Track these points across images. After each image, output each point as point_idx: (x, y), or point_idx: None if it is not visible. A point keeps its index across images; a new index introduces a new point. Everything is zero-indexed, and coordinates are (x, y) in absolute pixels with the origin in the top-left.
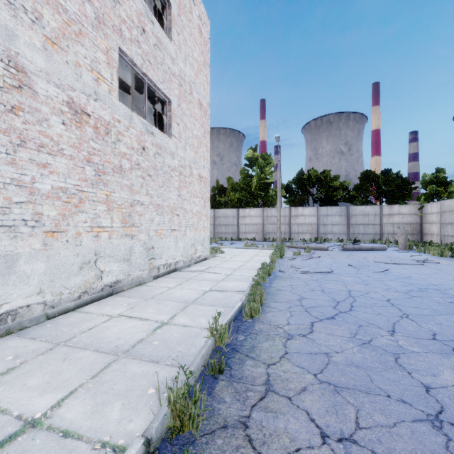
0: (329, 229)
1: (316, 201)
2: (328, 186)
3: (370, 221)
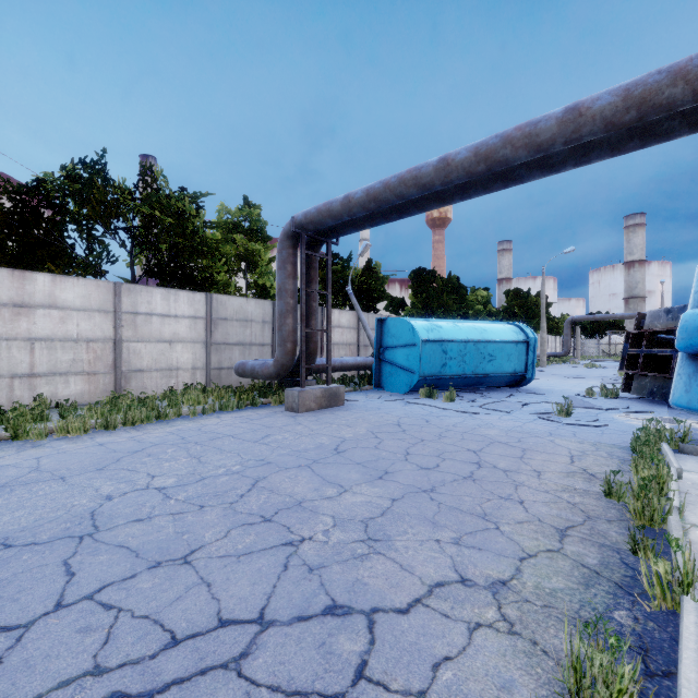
0: None
1: None
2: None
3: None
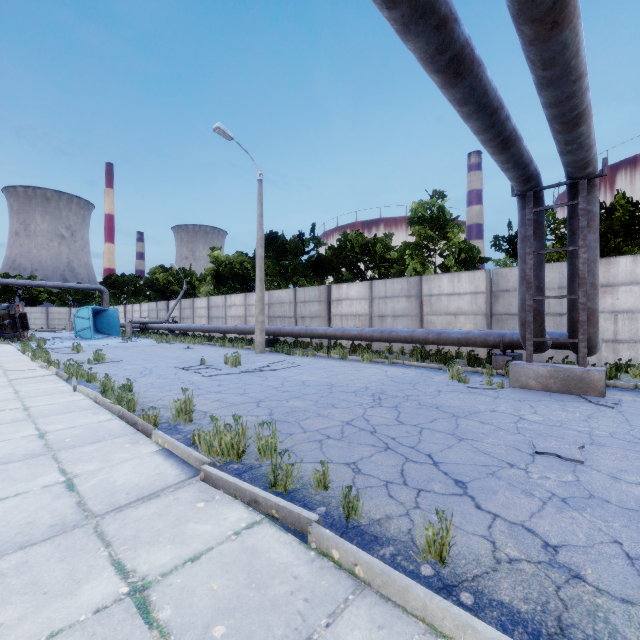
0: (33, 322)
1: (23, 300)
2: (35, 290)
3: (63, 317)
